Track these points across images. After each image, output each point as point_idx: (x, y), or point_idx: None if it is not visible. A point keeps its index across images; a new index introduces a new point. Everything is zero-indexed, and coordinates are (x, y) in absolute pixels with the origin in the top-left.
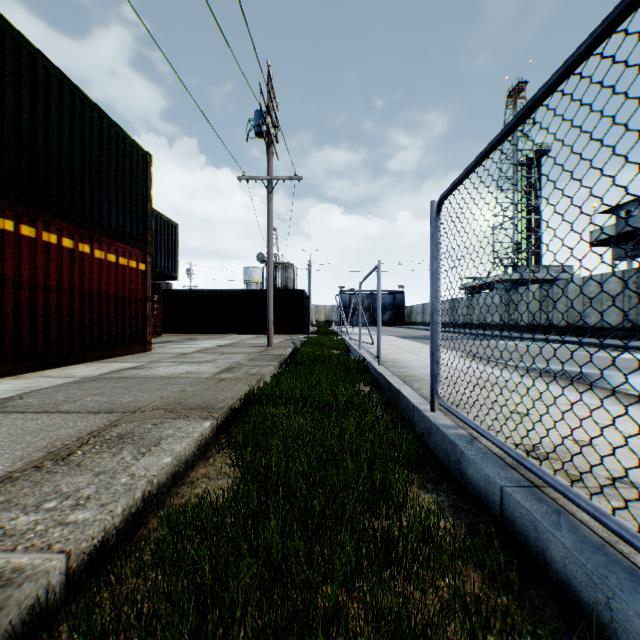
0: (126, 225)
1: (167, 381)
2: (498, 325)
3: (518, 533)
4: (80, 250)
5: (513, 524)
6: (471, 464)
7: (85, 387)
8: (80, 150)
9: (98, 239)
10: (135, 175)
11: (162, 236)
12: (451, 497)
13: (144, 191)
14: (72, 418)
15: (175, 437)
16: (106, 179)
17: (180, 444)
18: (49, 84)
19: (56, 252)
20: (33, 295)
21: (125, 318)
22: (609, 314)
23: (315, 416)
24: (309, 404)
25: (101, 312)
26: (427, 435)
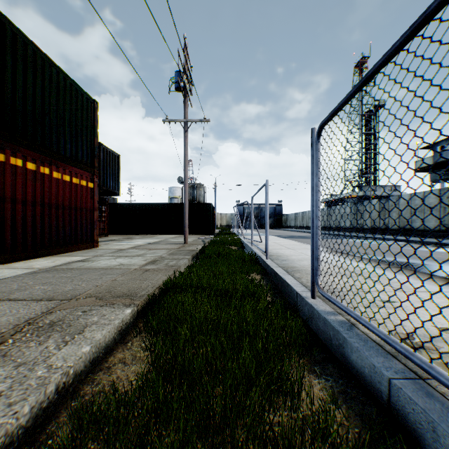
0: (78, 154)
1: (104, 272)
2: (349, 228)
3: (410, 428)
4: (41, 172)
5: (404, 417)
6: (354, 351)
7: (38, 277)
8: (41, 96)
9: (56, 164)
10: (85, 117)
11: (108, 163)
12: (338, 382)
13: (92, 129)
14: (17, 305)
15: (98, 324)
16: (62, 119)
17: (101, 331)
18: (16, 44)
19: (21, 173)
20: (2, 205)
21: (77, 223)
22: (430, 220)
23: (218, 303)
24: (213, 291)
25: (58, 218)
26: (309, 318)
